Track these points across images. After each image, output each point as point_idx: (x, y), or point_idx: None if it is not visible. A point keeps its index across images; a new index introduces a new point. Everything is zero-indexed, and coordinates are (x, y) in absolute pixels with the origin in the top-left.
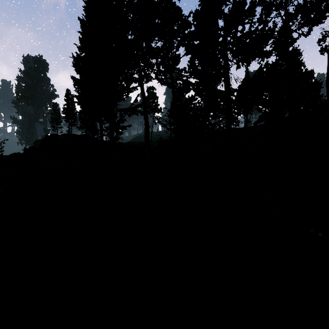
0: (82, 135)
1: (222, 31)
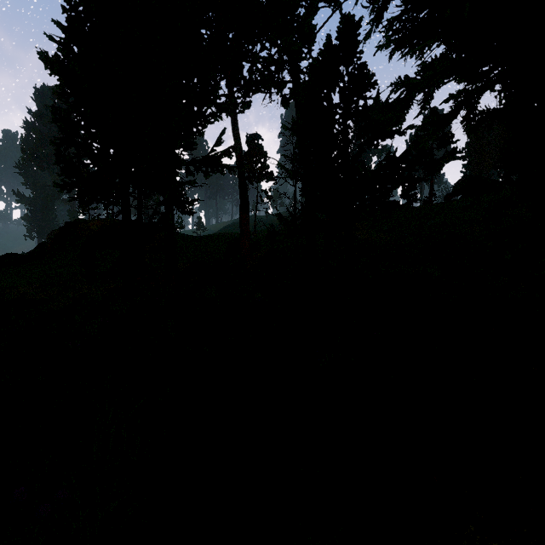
0: None
1: None
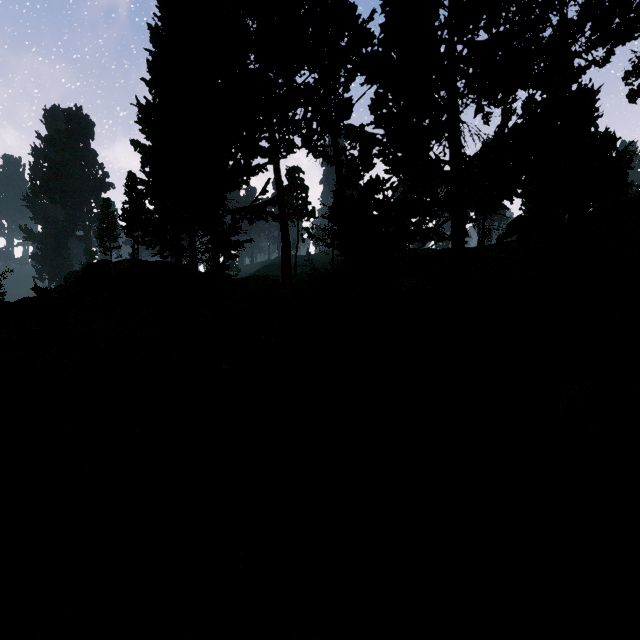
0: (159, 262)
1: (447, 28)
